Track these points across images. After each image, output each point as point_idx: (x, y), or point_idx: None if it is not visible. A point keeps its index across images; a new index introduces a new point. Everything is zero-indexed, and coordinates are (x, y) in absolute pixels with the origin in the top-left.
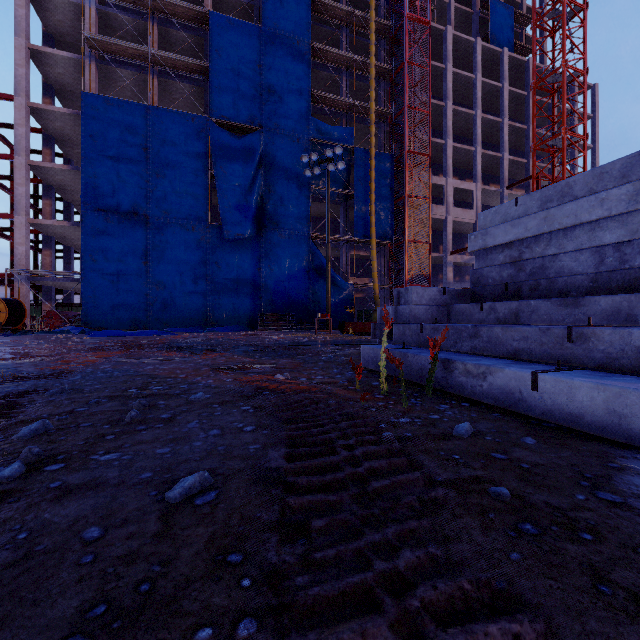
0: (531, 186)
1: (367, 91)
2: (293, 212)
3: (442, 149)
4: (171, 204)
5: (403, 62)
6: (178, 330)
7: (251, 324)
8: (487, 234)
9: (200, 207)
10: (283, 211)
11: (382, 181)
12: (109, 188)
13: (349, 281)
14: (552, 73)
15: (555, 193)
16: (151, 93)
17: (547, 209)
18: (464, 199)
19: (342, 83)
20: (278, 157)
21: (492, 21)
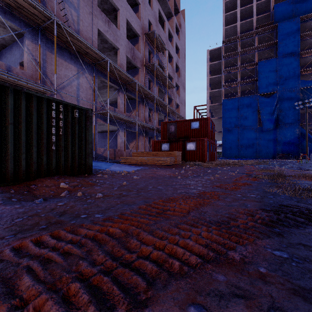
0: None
1: None
2: (291, 117)
3: None
4: (245, 123)
5: None
6: (250, 158)
7: (273, 157)
8: None
9: (254, 122)
10: (286, 118)
11: None
12: (228, 122)
13: None
14: None
15: None
16: (238, 92)
17: None
18: None
19: None
20: (284, 99)
21: None
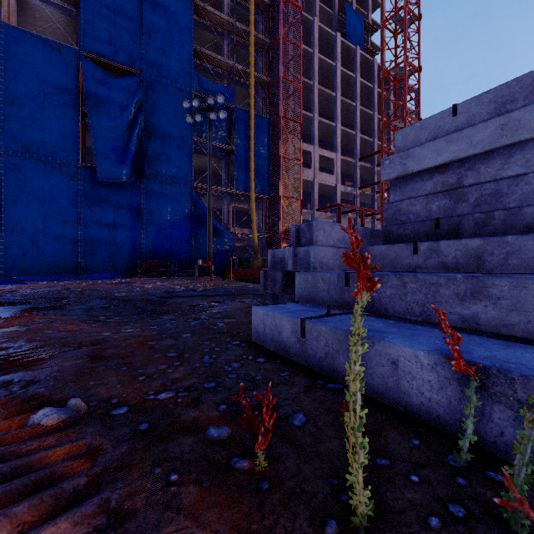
0: (376, 160)
1: (247, 59)
2: (175, 161)
3: (310, 121)
4: (31, 138)
5: (279, 37)
6: (36, 278)
7: (130, 271)
8: (409, 156)
9: (69, 145)
10: (165, 159)
11: (260, 141)
12: None
13: (230, 231)
14: (397, 66)
15: (520, 89)
16: (6, 11)
17: (507, 113)
18: (326, 166)
19: (224, 46)
20: (159, 104)
21: (348, 23)
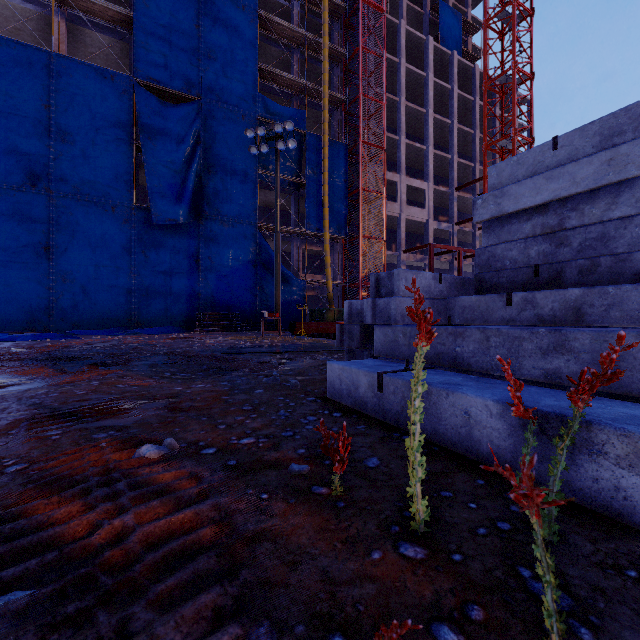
0: (477, 189)
1: (320, 75)
2: (238, 198)
3: (395, 145)
4: (83, 177)
5: (358, 47)
6: (89, 332)
7: (187, 325)
8: (504, 195)
9: (122, 184)
10: (226, 196)
11: (336, 171)
12: None
13: (301, 278)
14: (503, 73)
15: (629, 120)
16: (57, 39)
17: (614, 146)
18: (415, 198)
19: (293, 62)
20: (220, 134)
21: (442, 24)
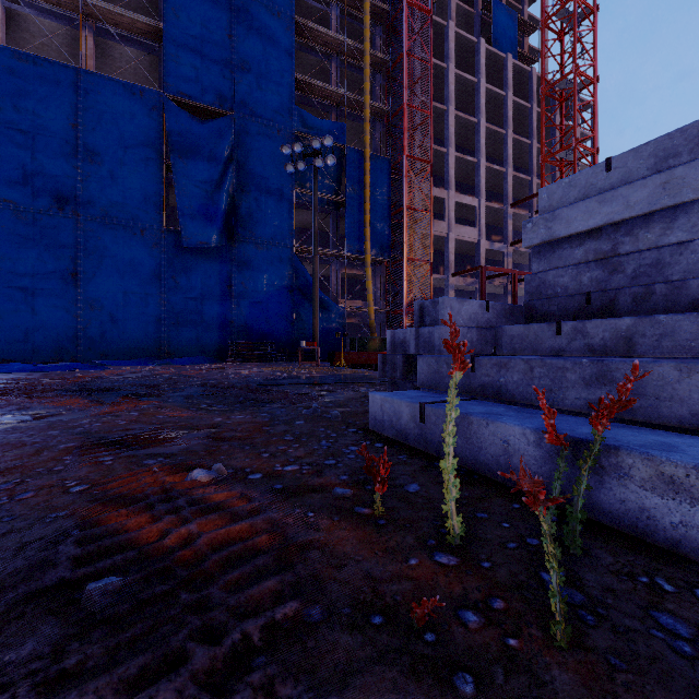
0: (534, 205)
1: (361, 84)
2: (272, 219)
3: (443, 159)
4: (111, 199)
5: (402, 53)
6: (118, 363)
7: (219, 354)
8: (555, 219)
9: (151, 206)
10: (260, 217)
11: (378, 188)
12: (20, 173)
13: (340, 304)
14: (562, 78)
15: (685, 141)
16: (84, 55)
17: (669, 169)
18: (466, 216)
19: (332, 71)
20: (254, 150)
21: (495, 24)
